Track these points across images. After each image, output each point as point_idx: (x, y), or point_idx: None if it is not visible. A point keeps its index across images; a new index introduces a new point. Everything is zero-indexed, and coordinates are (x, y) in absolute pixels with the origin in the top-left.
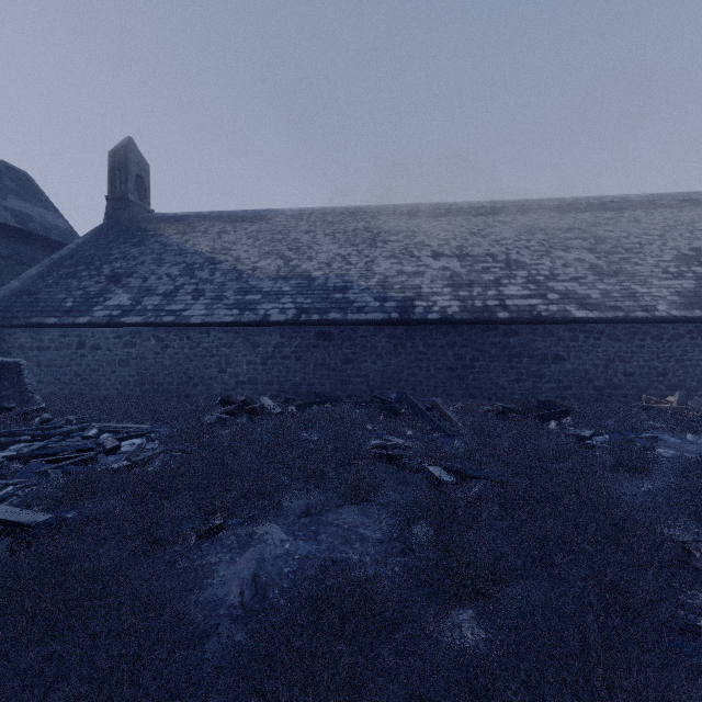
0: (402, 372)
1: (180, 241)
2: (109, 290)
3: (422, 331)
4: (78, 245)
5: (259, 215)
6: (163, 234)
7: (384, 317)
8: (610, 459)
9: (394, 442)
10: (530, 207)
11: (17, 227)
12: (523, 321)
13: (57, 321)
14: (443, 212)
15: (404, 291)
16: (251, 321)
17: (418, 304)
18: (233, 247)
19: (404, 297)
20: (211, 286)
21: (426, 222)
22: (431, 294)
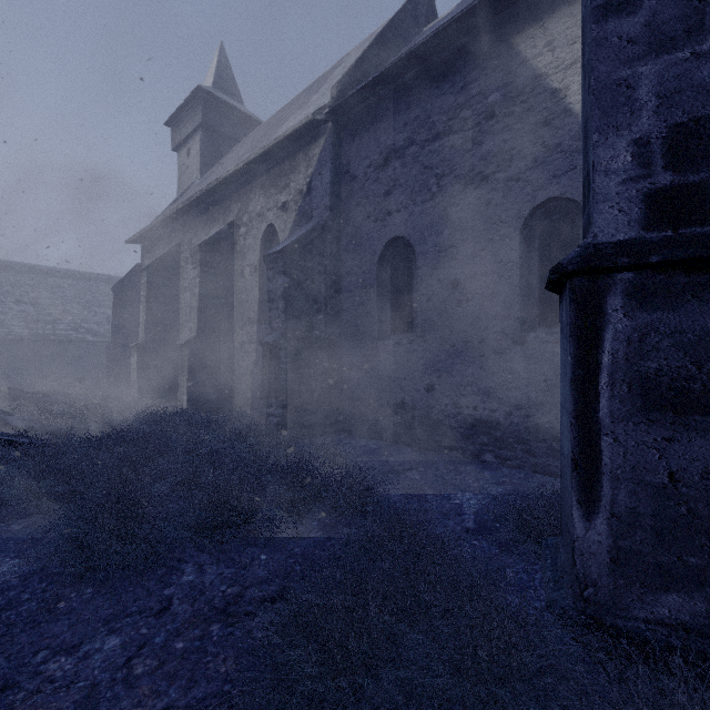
0: None
1: None
2: None
3: (5, 344)
4: None
5: None
6: None
7: None
8: None
9: None
10: (90, 277)
11: None
12: (63, 341)
13: None
14: (29, 270)
15: None
16: None
17: (2, 330)
18: None
19: None
20: None
21: (13, 276)
22: (12, 325)
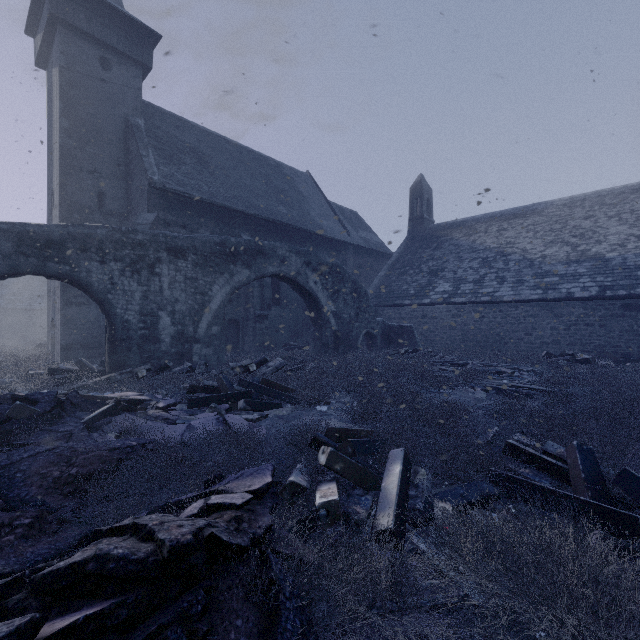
0: None
1: (468, 242)
2: (433, 281)
3: None
4: (398, 253)
5: (529, 210)
6: (453, 238)
7: None
8: None
9: None
10: None
11: (369, 248)
12: None
13: (411, 303)
14: None
15: None
16: (556, 298)
17: None
18: (515, 241)
19: None
20: (509, 274)
21: None
22: None
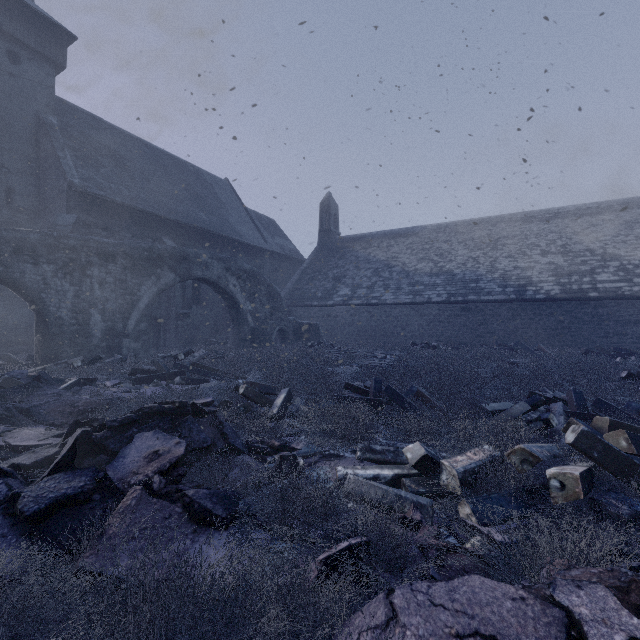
0: (517, 331)
1: (365, 254)
2: (336, 286)
3: (532, 306)
4: (310, 260)
5: (410, 231)
6: (354, 250)
7: (505, 298)
8: (635, 368)
9: (514, 360)
10: (634, 204)
11: (284, 254)
12: (609, 298)
13: (318, 304)
14: (552, 215)
15: (518, 280)
16: (421, 302)
17: (529, 289)
18: (398, 256)
19: (519, 285)
20: (392, 282)
21: (536, 226)
22: (539, 282)
